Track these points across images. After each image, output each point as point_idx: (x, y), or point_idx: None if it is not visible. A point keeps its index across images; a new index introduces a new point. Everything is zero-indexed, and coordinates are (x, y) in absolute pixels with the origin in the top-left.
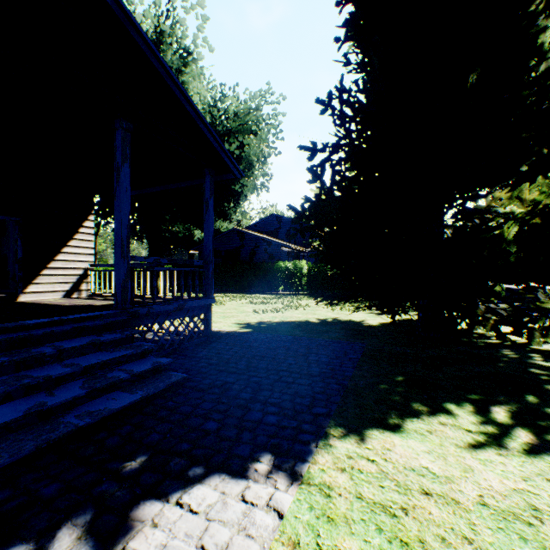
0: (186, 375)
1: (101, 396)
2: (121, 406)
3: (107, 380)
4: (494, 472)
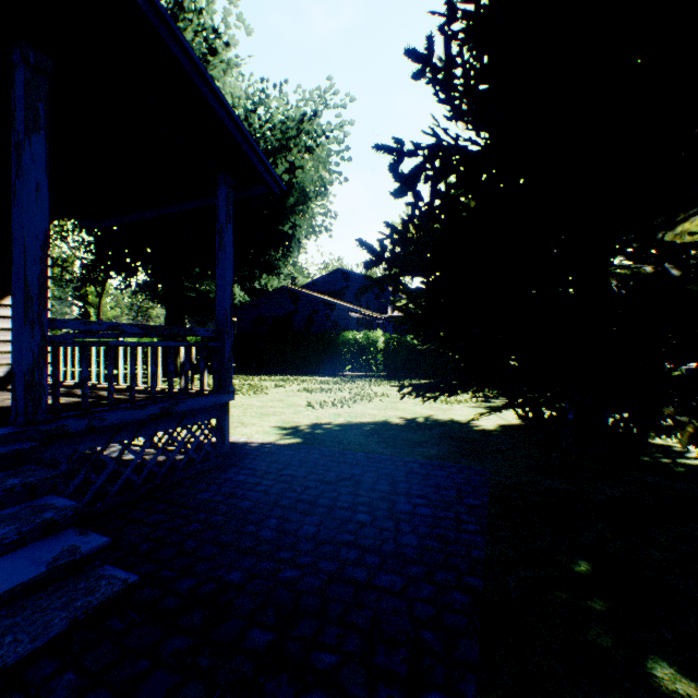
0: (135, 577)
1: None
2: None
3: None
4: None
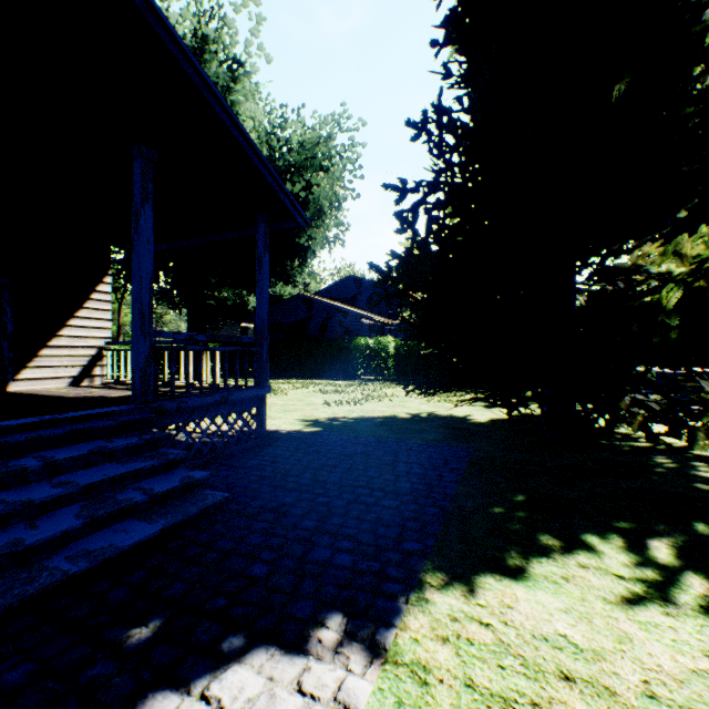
0: (228, 494)
1: (110, 525)
2: (133, 543)
3: (116, 504)
4: (662, 642)
